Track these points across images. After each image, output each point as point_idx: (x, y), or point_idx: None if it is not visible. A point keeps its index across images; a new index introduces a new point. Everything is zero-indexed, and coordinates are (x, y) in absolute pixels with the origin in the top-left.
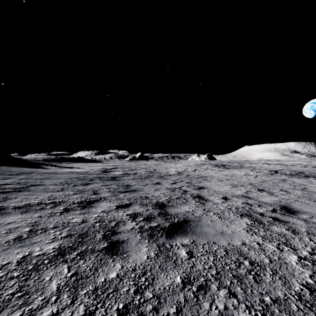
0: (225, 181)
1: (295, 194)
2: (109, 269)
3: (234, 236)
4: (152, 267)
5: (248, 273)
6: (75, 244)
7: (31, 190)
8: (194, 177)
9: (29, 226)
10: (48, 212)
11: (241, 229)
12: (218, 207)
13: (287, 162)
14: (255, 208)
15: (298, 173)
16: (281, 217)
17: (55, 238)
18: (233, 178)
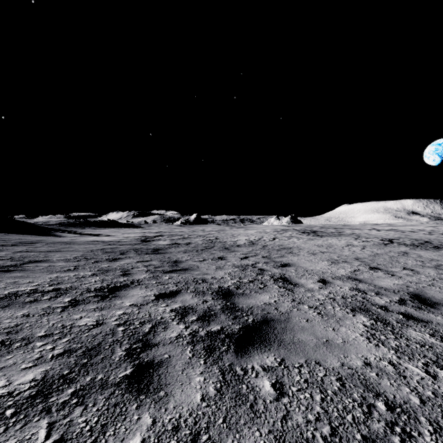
0: (319, 255)
1: (427, 274)
2: (129, 429)
3: (349, 348)
4: (210, 422)
5: (389, 430)
6: (74, 370)
7: (26, 270)
8: (273, 248)
9: (2, 335)
10: (43, 306)
11: (358, 335)
12: (315, 295)
13: (404, 227)
14: (371, 298)
15: (423, 242)
16: (416, 312)
17: (41, 358)
18: (330, 250)
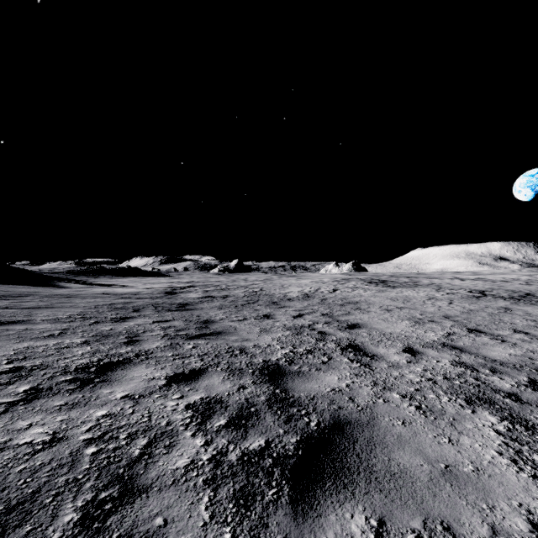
0: (396, 312)
1: None
2: None
3: (490, 485)
4: None
5: None
6: None
7: None
8: (335, 302)
9: None
10: None
11: (494, 453)
12: (405, 375)
13: (493, 276)
14: (487, 378)
15: (525, 295)
16: None
17: None
18: (409, 305)
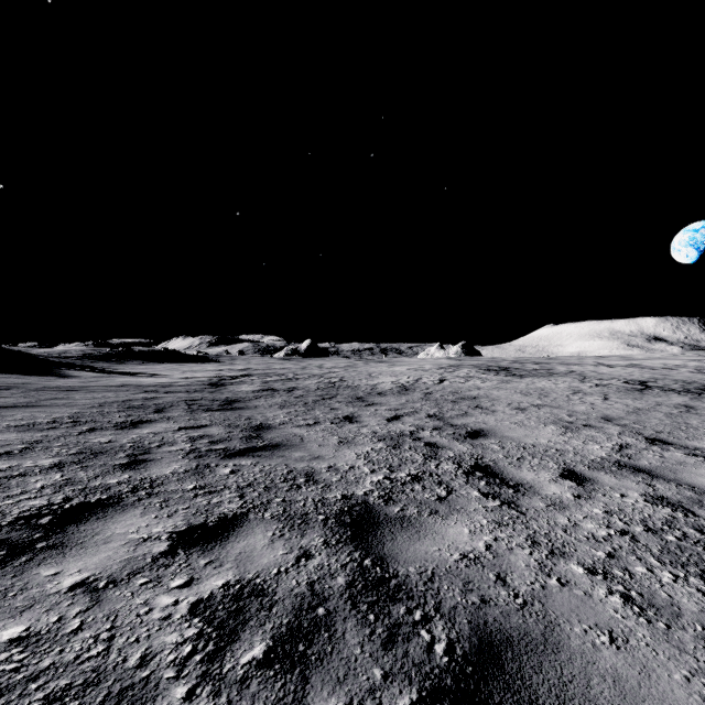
0: (534, 412)
1: None
2: None
3: None
4: None
5: None
6: None
7: None
8: (444, 398)
9: None
10: None
11: None
12: (579, 523)
13: (650, 362)
14: None
15: (703, 387)
16: None
17: None
18: (549, 402)
